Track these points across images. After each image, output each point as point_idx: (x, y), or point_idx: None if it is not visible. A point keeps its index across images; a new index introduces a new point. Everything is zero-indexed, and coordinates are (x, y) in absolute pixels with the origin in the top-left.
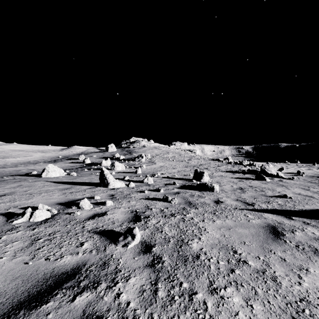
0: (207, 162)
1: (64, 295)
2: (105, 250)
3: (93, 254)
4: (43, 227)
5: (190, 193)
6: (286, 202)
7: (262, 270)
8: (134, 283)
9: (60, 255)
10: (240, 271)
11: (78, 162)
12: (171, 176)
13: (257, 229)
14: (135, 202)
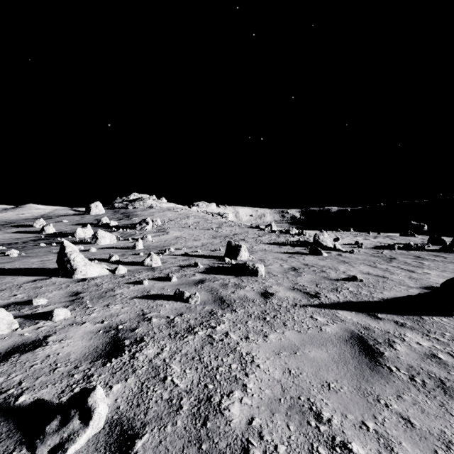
0: (244, 231)
1: None
2: None
3: None
4: None
5: (222, 280)
6: (359, 288)
7: None
8: None
9: None
10: None
11: (31, 231)
12: (192, 253)
13: (339, 345)
14: (120, 306)
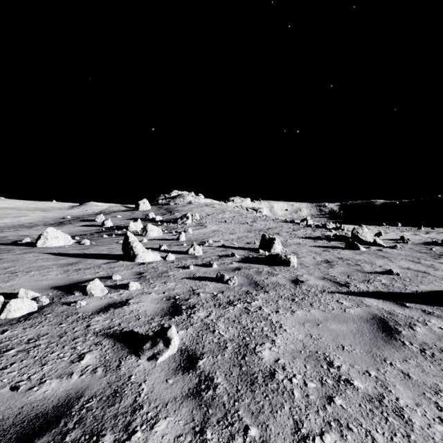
0: (278, 225)
1: None
2: (119, 368)
3: (98, 375)
4: (21, 327)
5: (256, 268)
6: (393, 281)
7: (377, 396)
8: (164, 433)
9: (39, 379)
10: (343, 400)
11: (94, 225)
12: (228, 245)
13: (359, 323)
14: (174, 284)
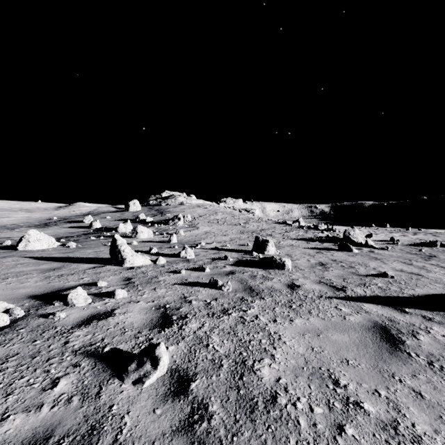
0: (271, 226)
1: None
2: (98, 396)
3: (73, 407)
4: None
5: (250, 272)
6: (389, 284)
7: (391, 422)
8: None
9: (0, 415)
10: (355, 429)
11: (81, 226)
12: (221, 247)
13: (361, 332)
14: (164, 290)
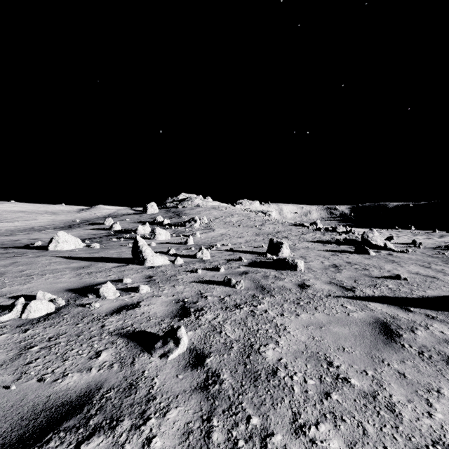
0: (287, 229)
1: (60, 443)
2: (133, 364)
3: (115, 370)
4: (41, 326)
5: (263, 272)
6: (400, 286)
7: (372, 393)
8: (175, 419)
9: (61, 373)
10: (340, 396)
11: (103, 228)
12: (236, 249)
13: (362, 326)
14: (182, 287)
